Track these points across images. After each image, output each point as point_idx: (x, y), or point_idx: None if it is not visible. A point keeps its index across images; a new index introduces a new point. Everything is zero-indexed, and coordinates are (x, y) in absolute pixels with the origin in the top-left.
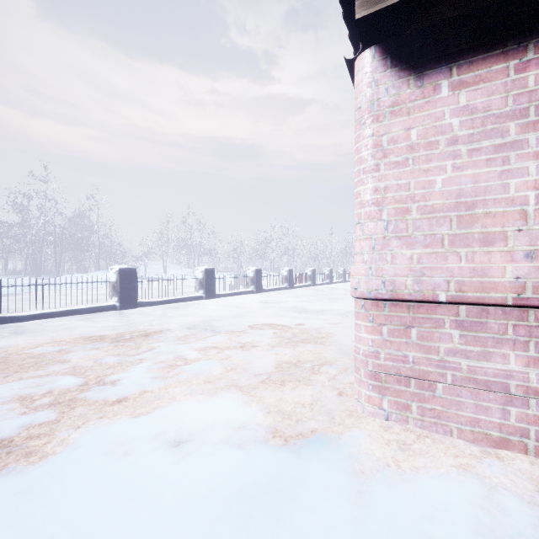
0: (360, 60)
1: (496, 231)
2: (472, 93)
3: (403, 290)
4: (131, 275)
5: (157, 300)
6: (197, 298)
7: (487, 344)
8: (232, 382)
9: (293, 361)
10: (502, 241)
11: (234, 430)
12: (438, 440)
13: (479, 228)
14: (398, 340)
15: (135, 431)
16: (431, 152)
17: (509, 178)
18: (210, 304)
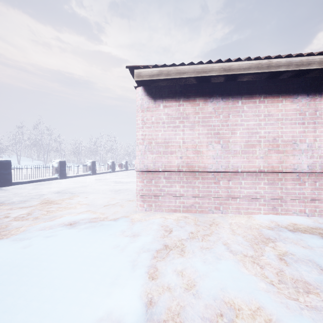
0: (138, 89)
1: (174, 150)
2: (168, 109)
3: (150, 168)
4: (7, 165)
5: (25, 180)
6: (54, 179)
7: (171, 183)
8: (87, 209)
9: (114, 200)
10: (175, 153)
11: (92, 219)
12: (159, 213)
13: (170, 149)
14: (149, 184)
15: (50, 223)
16: (158, 125)
17: (177, 136)
18: (64, 182)
